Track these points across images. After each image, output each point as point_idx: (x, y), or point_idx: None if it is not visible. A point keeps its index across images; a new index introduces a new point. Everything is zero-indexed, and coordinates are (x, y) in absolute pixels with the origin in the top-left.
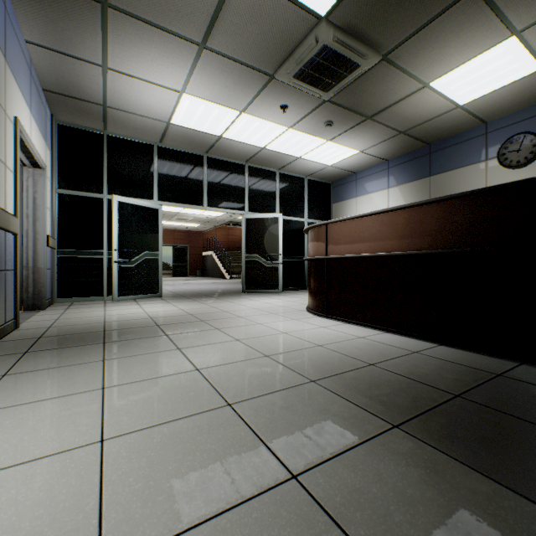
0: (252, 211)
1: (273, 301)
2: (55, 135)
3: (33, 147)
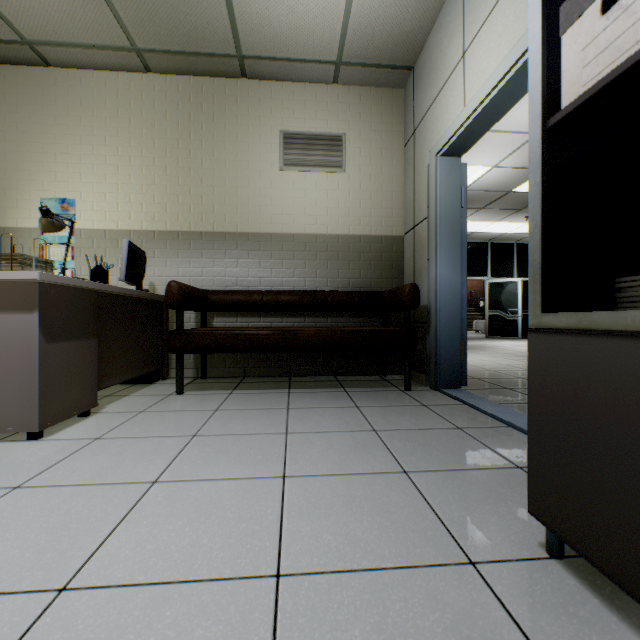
0: (493, 276)
1: (516, 342)
2: None
3: None
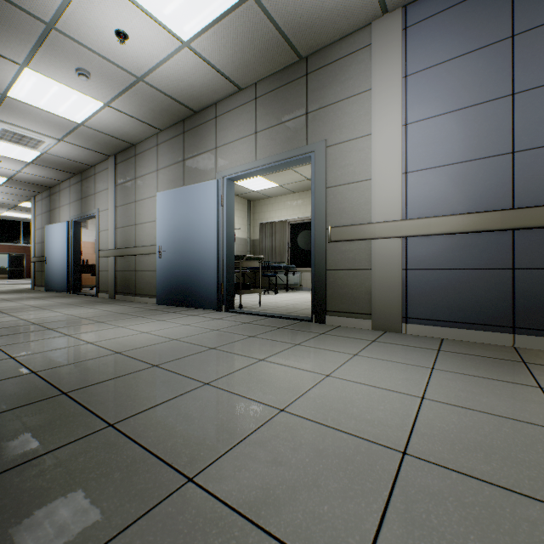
0: None
1: None
2: None
3: None
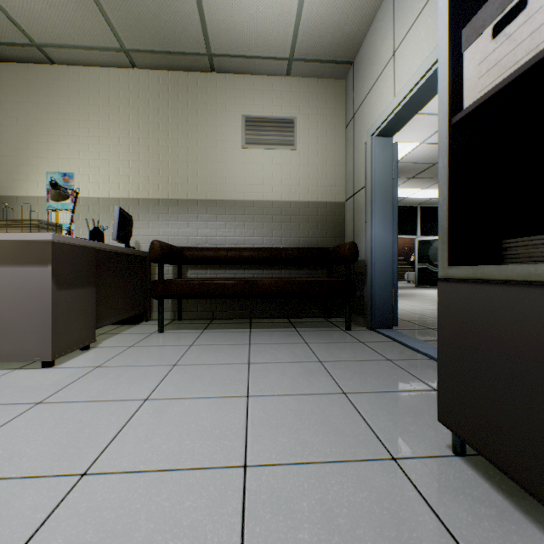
0: (422, 235)
1: None
2: None
3: None
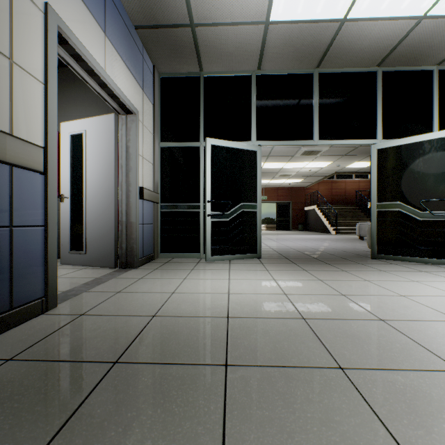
0: (388, 138)
1: None
2: (158, 89)
3: (103, 74)
